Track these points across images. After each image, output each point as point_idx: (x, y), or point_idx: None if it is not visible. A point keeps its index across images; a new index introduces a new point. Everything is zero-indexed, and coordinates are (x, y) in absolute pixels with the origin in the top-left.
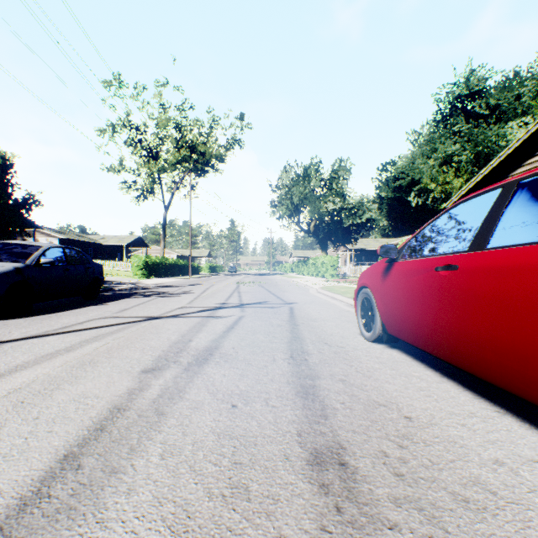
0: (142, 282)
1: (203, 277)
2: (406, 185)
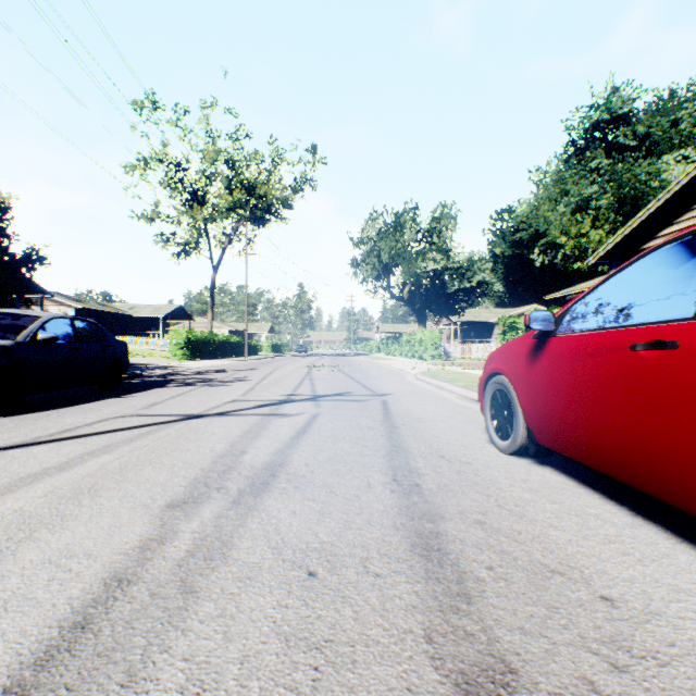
0: (182, 365)
1: (264, 359)
2: (528, 238)
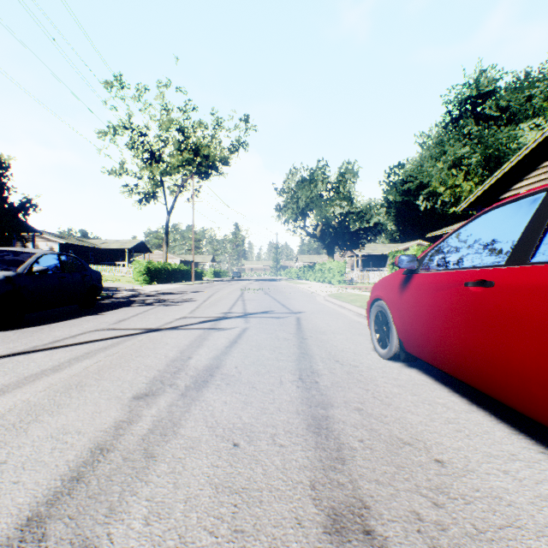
0: (143, 288)
1: (207, 283)
2: (414, 188)
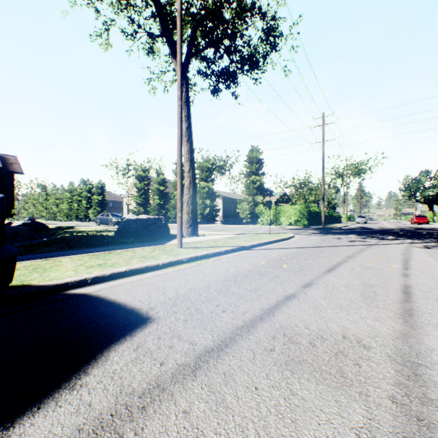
0: None
1: None
2: None
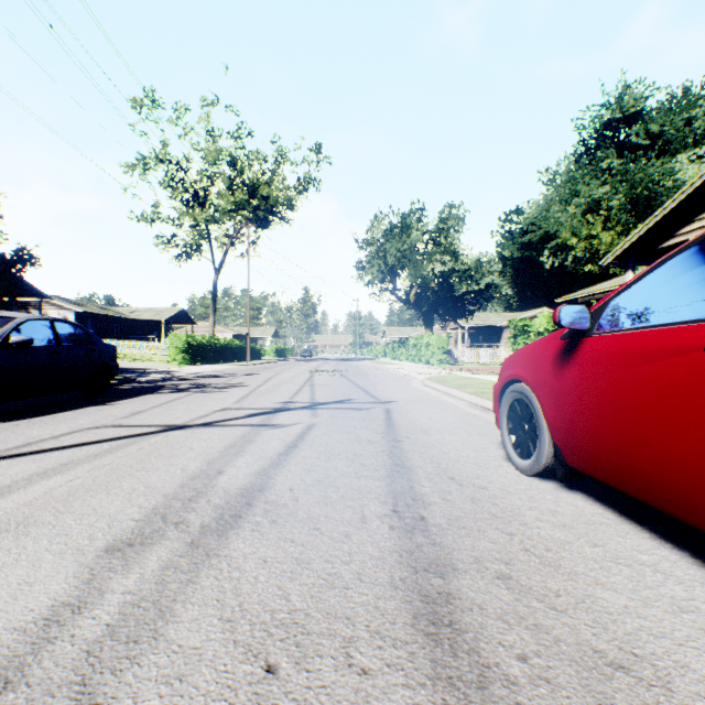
0: (181, 370)
1: (266, 364)
2: (537, 240)
